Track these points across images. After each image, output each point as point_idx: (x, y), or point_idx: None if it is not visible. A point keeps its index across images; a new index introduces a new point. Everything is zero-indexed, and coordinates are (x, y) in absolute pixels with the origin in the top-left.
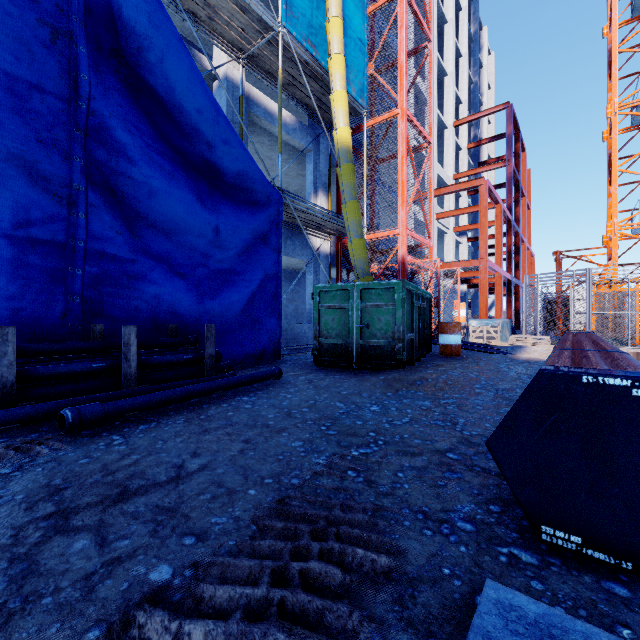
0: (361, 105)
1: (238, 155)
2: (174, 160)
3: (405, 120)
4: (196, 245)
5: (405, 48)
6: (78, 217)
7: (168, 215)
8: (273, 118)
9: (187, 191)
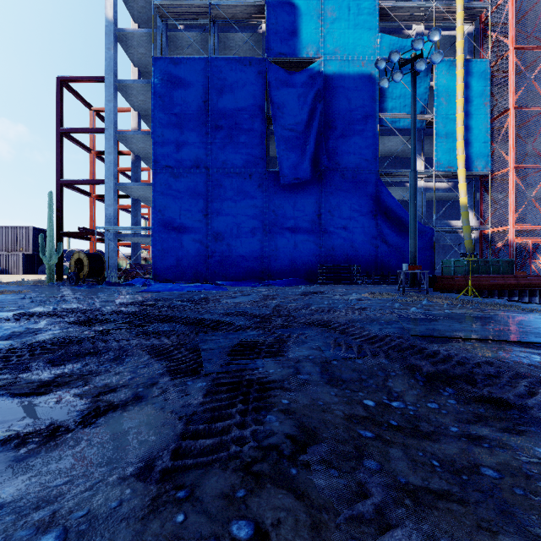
0: (485, 171)
1: None
2: (397, 231)
3: (512, 173)
4: (403, 251)
5: (512, 137)
6: (378, 250)
7: (396, 245)
8: (438, 190)
9: (401, 238)
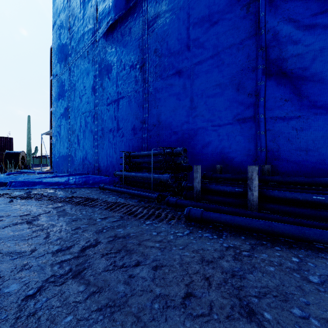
0: None
1: None
2: None
3: None
4: None
5: None
6: (260, 101)
7: None
8: None
9: None
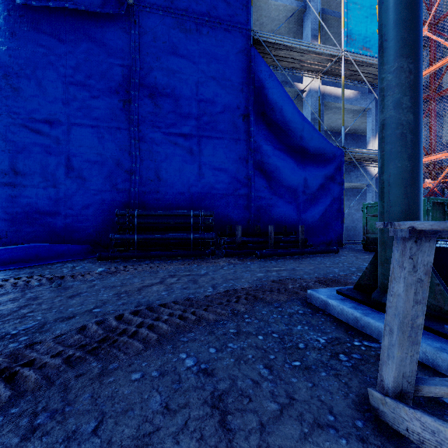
0: None
1: (316, 139)
2: (285, 150)
3: None
4: (295, 188)
5: None
6: (251, 184)
7: (283, 176)
8: (340, 99)
9: (291, 163)
